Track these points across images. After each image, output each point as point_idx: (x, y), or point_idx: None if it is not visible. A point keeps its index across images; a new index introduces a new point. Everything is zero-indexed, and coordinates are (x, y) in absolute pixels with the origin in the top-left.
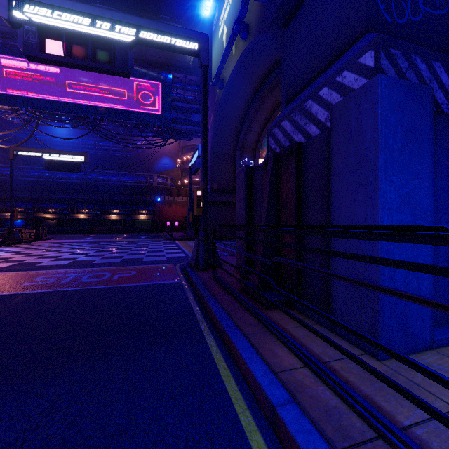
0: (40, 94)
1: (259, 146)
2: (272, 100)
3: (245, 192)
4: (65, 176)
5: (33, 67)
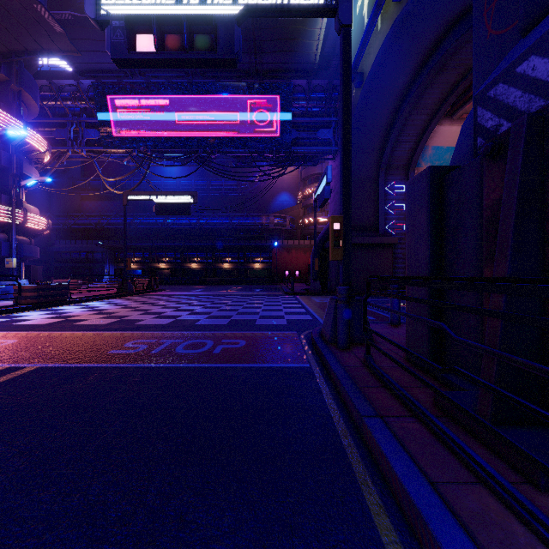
0: (151, 131)
1: (415, 163)
2: (438, 89)
3: (430, 216)
4: (178, 222)
5: (144, 103)
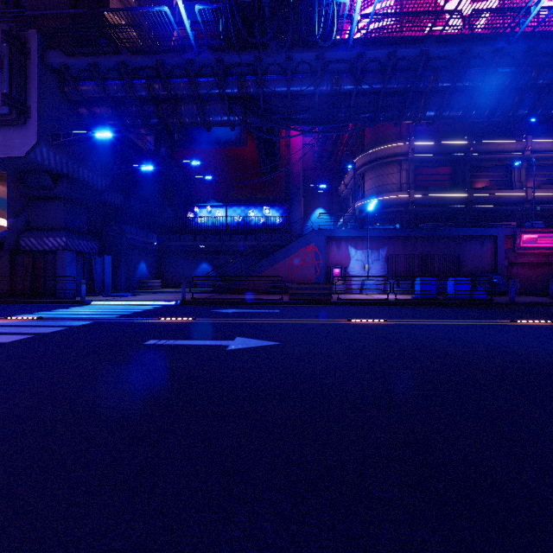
0: None
1: None
2: None
3: (10, 262)
4: None
5: None
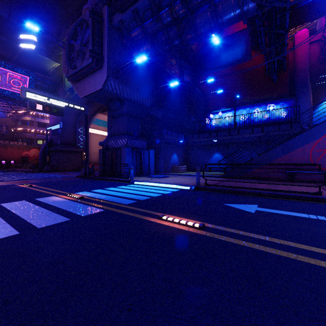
0: None
1: (90, 122)
2: (98, 105)
3: (103, 155)
4: None
5: None
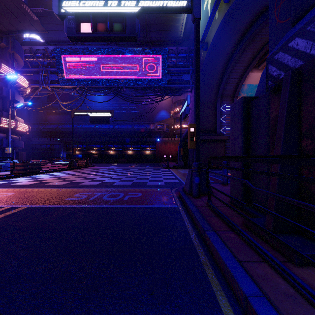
0: (87, 76)
1: (237, 93)
2: (250, 52)
3: (242, 124)
4: (102, 127)
5: (83, 60)
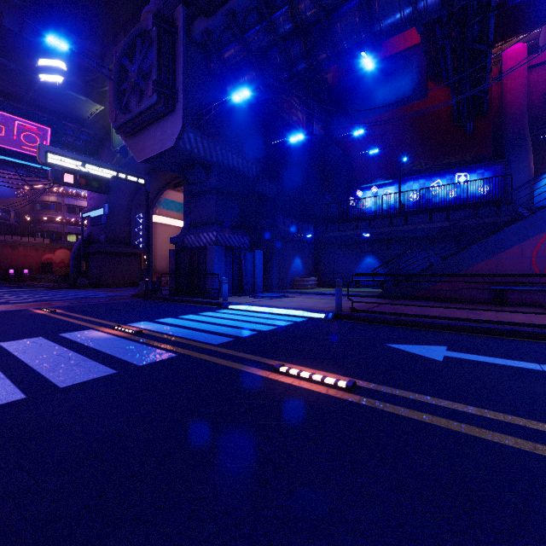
0: None
1: (154, 205)
2: (169, 176)
3: (175, 260)
4: None
5: None
